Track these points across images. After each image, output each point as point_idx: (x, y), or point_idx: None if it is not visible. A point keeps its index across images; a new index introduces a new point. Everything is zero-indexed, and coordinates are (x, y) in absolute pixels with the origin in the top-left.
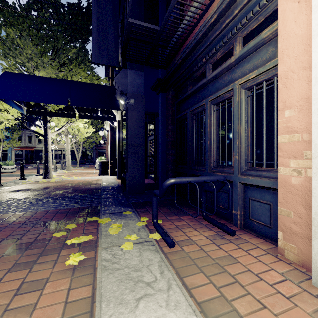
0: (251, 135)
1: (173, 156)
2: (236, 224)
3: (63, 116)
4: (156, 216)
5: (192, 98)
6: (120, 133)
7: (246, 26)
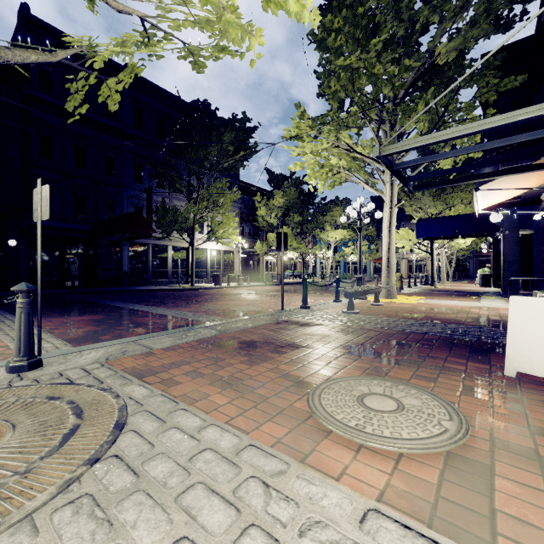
0: None
1: (543, 269)
2: None
3: (448, 238)
4: (509, 294)
5: None
6: (501, 250)
7: None
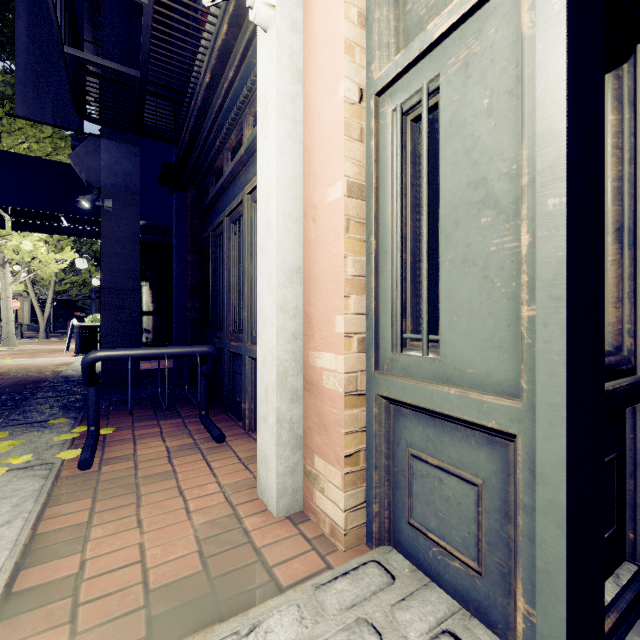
0: None
1: (194, 314)
2: (245, 426)
3: None
4: (95, 421)
5: (216, 207)
6: None
7: (251, 99)
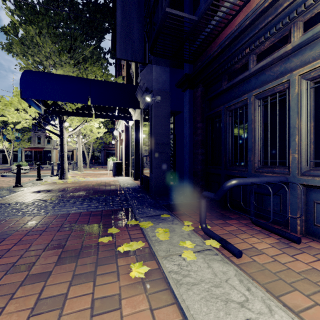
0: (314, 131)
1: (202, 156)
2: (294, 230)
3: (80, 115)
4: (205, 220)
5: (227, 93)
6: (140, 132)
7: (310, 8)
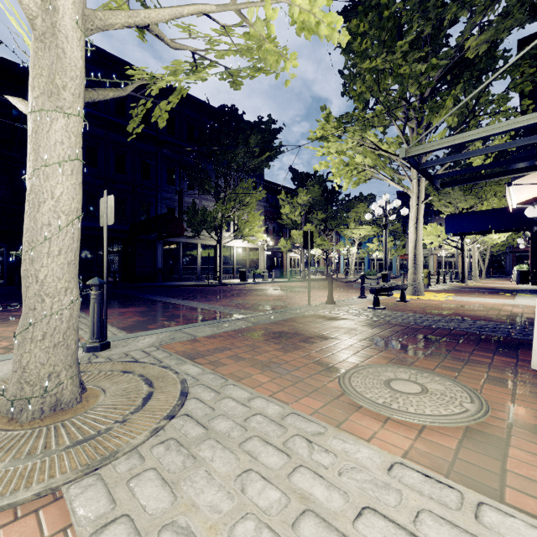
0: None
1: None
2: None
3: (480, 234)
4: None
5: None
6: None
7: None
